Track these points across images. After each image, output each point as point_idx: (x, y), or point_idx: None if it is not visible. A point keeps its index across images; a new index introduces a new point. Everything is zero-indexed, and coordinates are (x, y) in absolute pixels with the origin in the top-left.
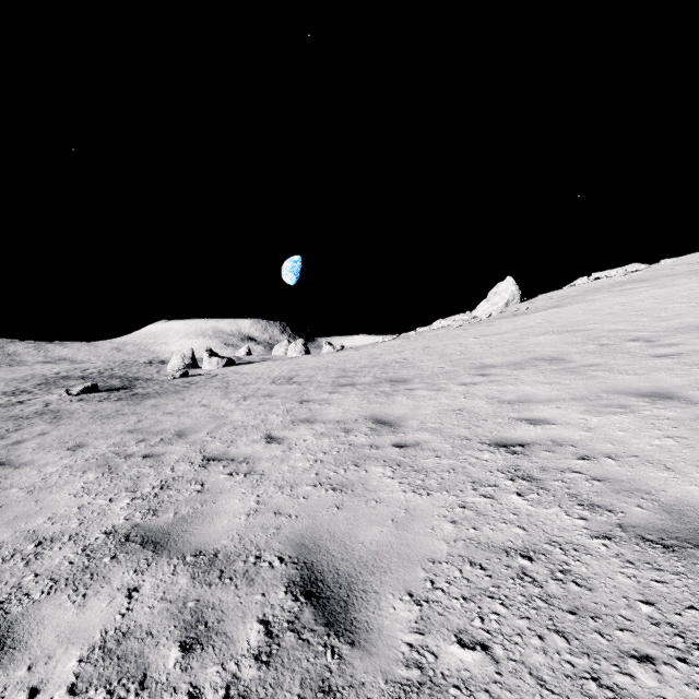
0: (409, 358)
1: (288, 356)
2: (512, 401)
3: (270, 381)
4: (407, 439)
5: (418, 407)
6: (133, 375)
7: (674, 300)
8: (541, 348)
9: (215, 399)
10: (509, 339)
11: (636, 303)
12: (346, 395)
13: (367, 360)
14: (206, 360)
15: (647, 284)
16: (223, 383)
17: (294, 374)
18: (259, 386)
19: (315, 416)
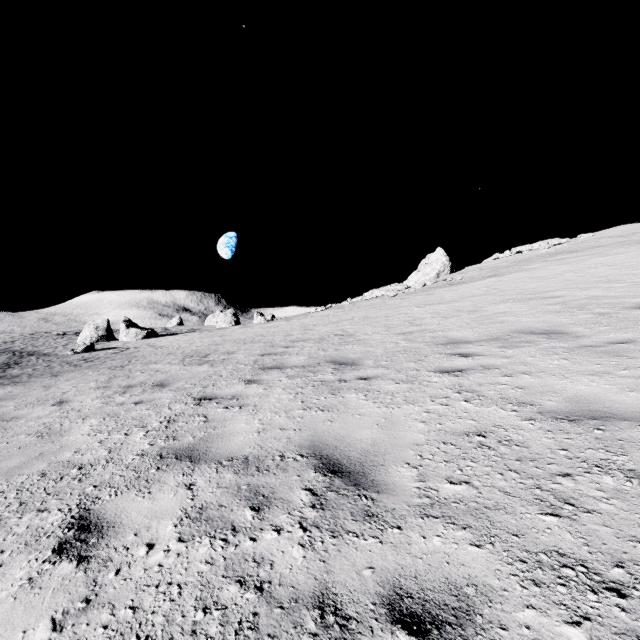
0: (348, 330)
1: (218, 327)
2: (571, 414)
3: (179, 359)
4: (421, 567)
5: (394, 422)
6: (33, 348)
7: (635, 266)
8: (515, 318)
9: (88, 388)
10: (462, 307)
11: (588, 269)
12: (270, 388)
13: (299, 332)
14: (123, 332)
15: (582, 254)
16: (124, 361)
17: (212, 348)
18: (161, 366)
19: (207, 440)
